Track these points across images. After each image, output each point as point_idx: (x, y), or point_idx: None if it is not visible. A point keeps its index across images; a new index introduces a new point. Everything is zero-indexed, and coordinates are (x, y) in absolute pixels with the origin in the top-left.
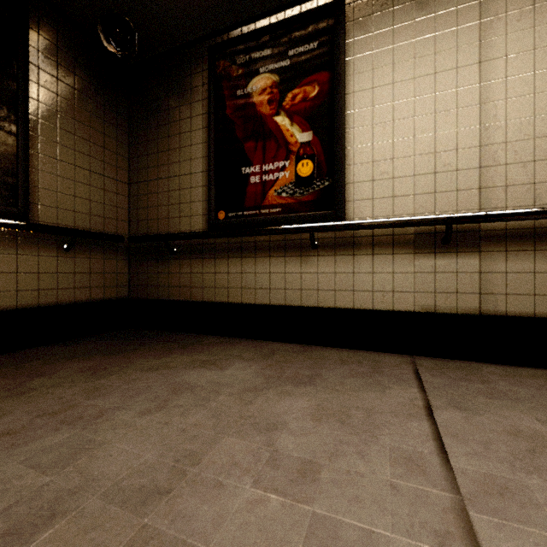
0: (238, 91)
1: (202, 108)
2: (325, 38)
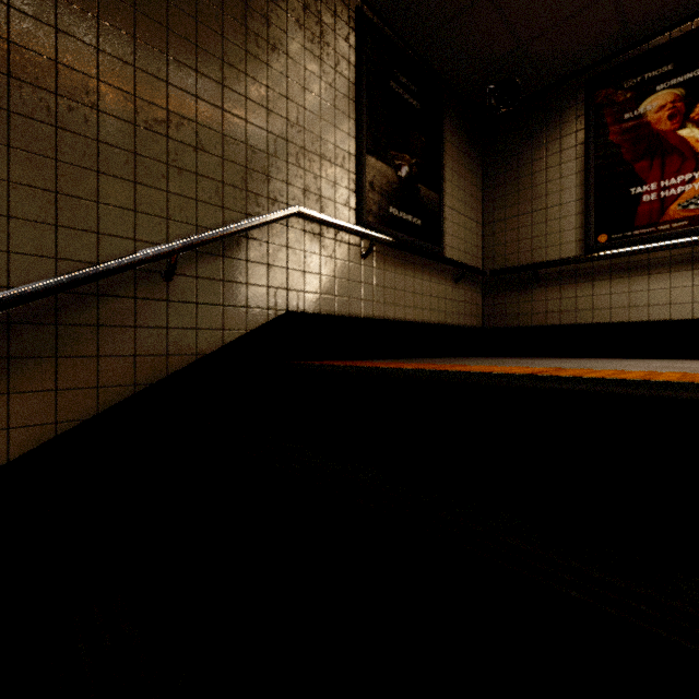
0: (626, 114)
1: (575, 141)
2: None
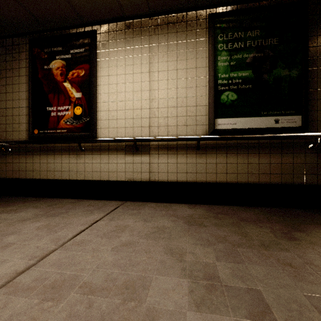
0: (45, 66)
1: (25, 72)
2: (87, 47)
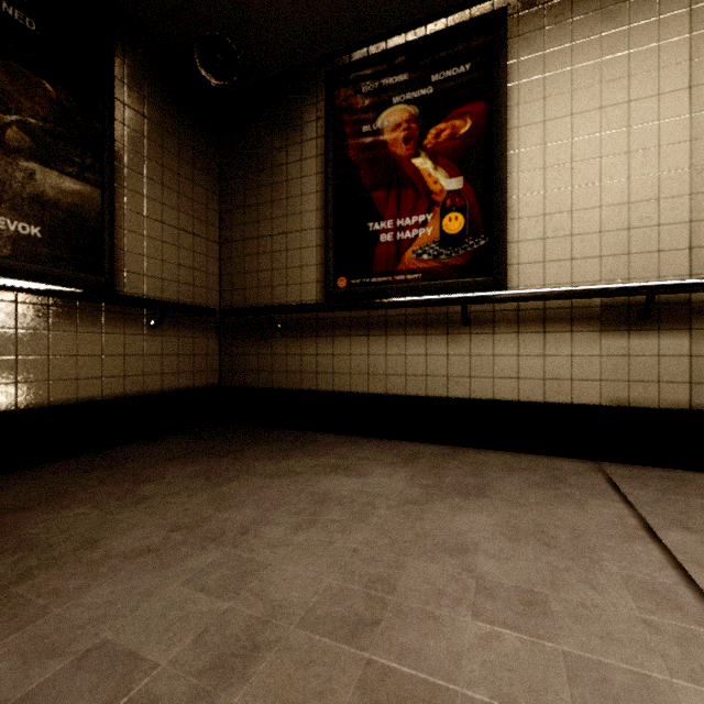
0: (365, 126)
1: (316, 149)
2: (480, 58)
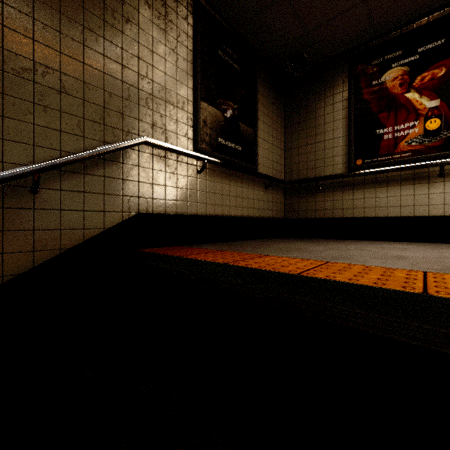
0: (373, 81)
1: (342, 97)
2: None
